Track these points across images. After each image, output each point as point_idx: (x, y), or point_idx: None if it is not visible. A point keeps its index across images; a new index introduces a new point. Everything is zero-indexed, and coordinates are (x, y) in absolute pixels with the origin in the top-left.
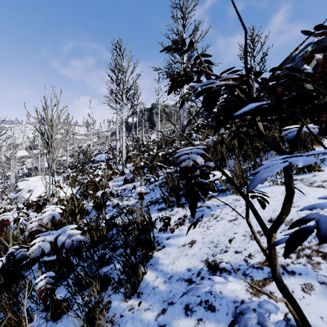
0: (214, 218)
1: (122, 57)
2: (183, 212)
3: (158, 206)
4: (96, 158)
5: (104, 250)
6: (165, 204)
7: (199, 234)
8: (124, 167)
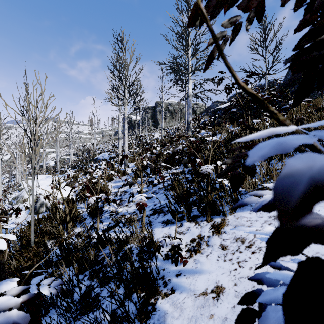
0: (247, 247)
1: (124, 51)
2: (197, 231)
3: (162, 217)
4: (99, 157)
5: (91, 280)
6: (172, 215)
7: (227, 274)
8: (127, 166)
